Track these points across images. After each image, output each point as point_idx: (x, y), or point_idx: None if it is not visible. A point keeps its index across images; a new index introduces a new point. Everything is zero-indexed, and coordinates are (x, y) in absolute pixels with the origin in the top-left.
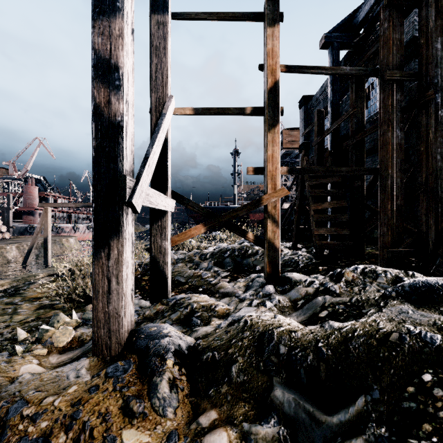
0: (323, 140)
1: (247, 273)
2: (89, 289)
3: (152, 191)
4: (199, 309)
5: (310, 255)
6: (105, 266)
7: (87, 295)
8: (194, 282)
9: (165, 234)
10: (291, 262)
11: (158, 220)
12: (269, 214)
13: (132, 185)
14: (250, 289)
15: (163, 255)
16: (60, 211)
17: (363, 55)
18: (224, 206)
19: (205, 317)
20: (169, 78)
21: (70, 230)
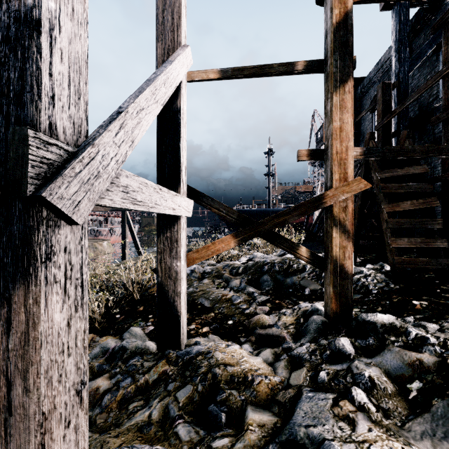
0: (390, 122)
1: (293, 298)
2: (99, 308)
3: (139, 181)
4: (224, 381)
5: (382, 276)
6: (1, 349)
7: (93, 318)
8: (222, 310)
9: (177, 251)
10: (357, 286)
11: (167, 229)
12: (336, 220)
13: (60, 157)
14: (305, 336)
15: (174, 282)
16: (98, 215)
17: (442, 10)
18: (257, 209)
19: (236, 404)
20: (182, 19)
21: (107, 233)
